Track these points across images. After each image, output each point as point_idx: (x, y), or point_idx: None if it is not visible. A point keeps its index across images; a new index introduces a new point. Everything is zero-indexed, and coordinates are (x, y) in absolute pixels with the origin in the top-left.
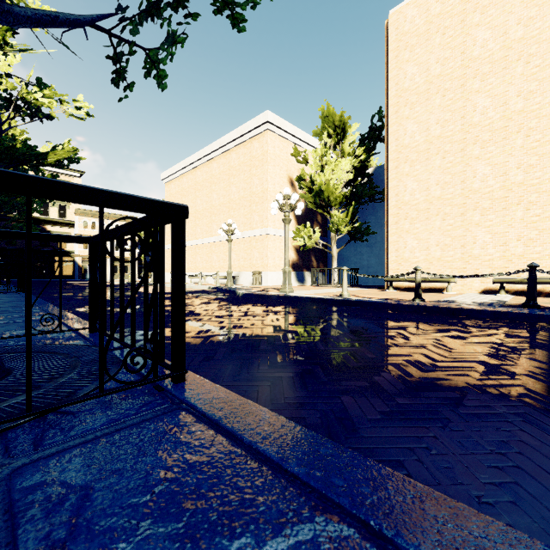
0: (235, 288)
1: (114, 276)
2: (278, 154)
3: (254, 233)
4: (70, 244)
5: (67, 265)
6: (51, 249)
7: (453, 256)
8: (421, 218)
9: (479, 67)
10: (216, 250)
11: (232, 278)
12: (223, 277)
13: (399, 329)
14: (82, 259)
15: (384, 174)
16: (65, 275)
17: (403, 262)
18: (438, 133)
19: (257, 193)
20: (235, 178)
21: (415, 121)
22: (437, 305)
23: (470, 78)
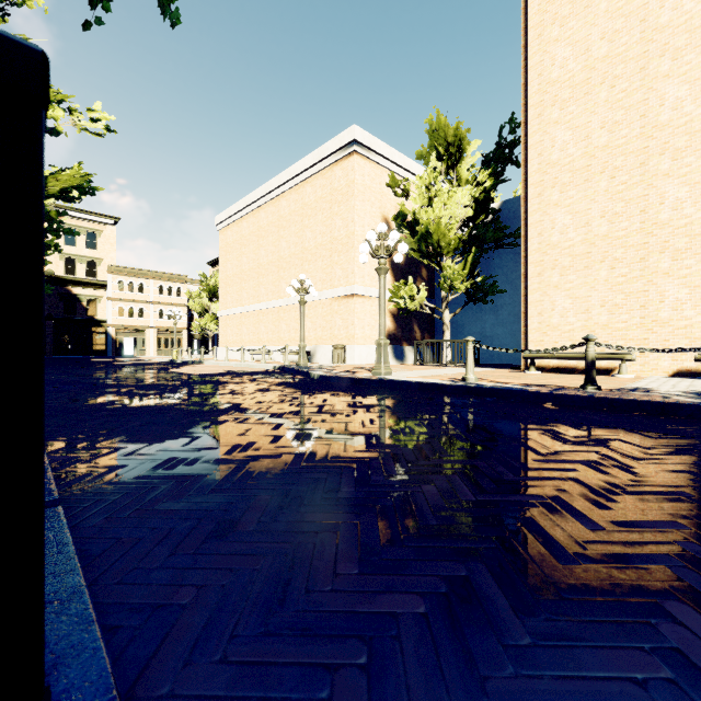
0: (310, 367)
1: (157, 351)
2: (368, 185)
3: (336, 293)
4: (101, 311)
5: (98, 338)
6: (78, 317)
7: (627, 321)
8: (577, 267)
9: (670, 39)
10: (286, 317)
11: (306, 353)
12: (295, 352)
13: (594, 445)
14: (116, 330)
15: (515, 211)
16: (96, 350)
17: (550, 331)
18: (604, 142)
19: (340, 239)
20: (311, 219)
21: (568, 126)
22: (632, 397)
23: (655, 57)
